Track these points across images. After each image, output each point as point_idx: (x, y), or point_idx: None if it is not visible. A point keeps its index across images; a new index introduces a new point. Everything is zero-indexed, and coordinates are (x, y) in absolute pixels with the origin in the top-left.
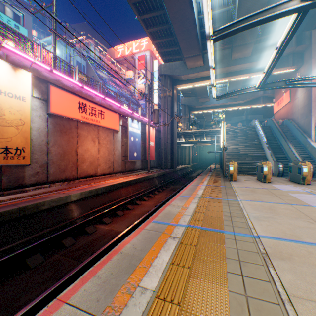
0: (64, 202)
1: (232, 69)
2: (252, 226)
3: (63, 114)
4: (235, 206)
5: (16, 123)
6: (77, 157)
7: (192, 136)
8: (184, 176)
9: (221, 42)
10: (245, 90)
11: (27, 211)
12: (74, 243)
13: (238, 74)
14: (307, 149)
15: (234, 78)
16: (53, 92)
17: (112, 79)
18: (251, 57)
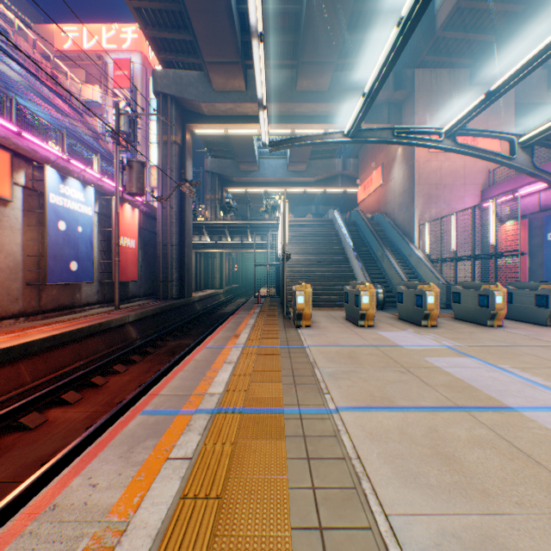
0: None
1: (299, 111)
2: None
3: None
4: (331, 459)
5: None
6: None
7: (226, 233)
8: (209, 313)
9: (280, 50)
10: (326, 137)
11: None
12: None
13: (308, 121)
14: (411, 262)
15: (302, 129)
16: None
17: (38, 89)
18: (329, 93)
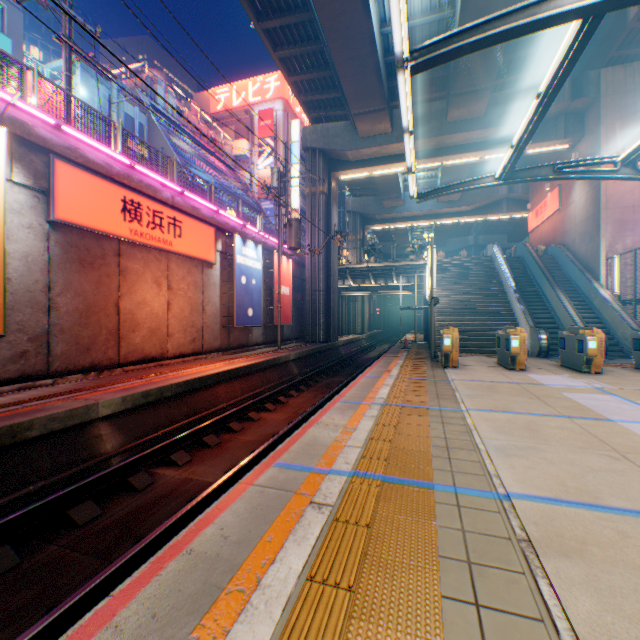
0: (82, 419)
1: (449, 142)
2: (493, 471)
3: (87, 223)
4: (456, 424)
5: None
6: (119, 319)
7: (370, 276)
8: (354, 357)
9: (428, 85)
10: (475, 183)
11: None
12: (99, 515)
13: (460, 151)
14: (593, 304)
15: (453, 160)
16: (62, 173)
17: (204, 156)
18: (485, 118)
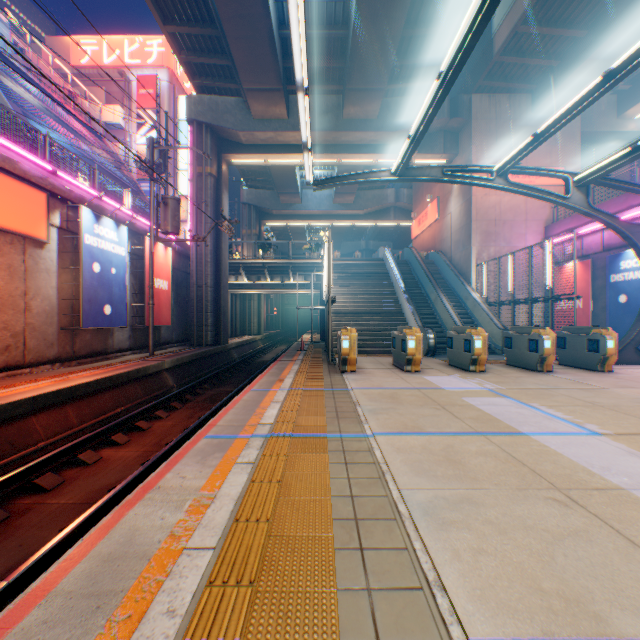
0: None
1: (345, 140)
2: (433, 573)
3: None
4: (364, 463)
5: None
6: None
7: (266, 272)
8: (248, 361)
9: (325, 75)
10: (372, 175)
11: None
12: None
13: (355, 151)
14: (467, 305)
15: (349, 159)
16: None
17: (56, 112)
18: (378, 121)
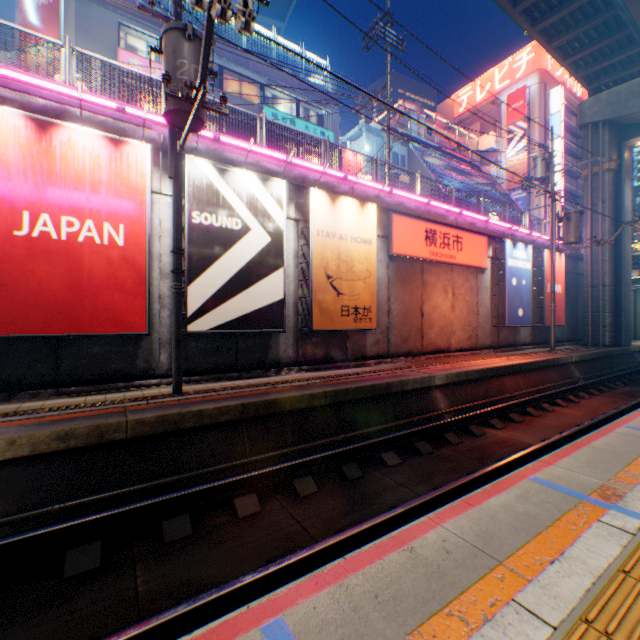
0: (426, 384)
1: None
2: None
3: (405, 253)
4: None
5: (362, 275)
6: (421, 319)
7: None
8: None
9: None
10: None
11: (392, 388)
12: (459, 442)
13: None
14: None
15: None
16: (394, 223)
17: (450, 165)
18: None
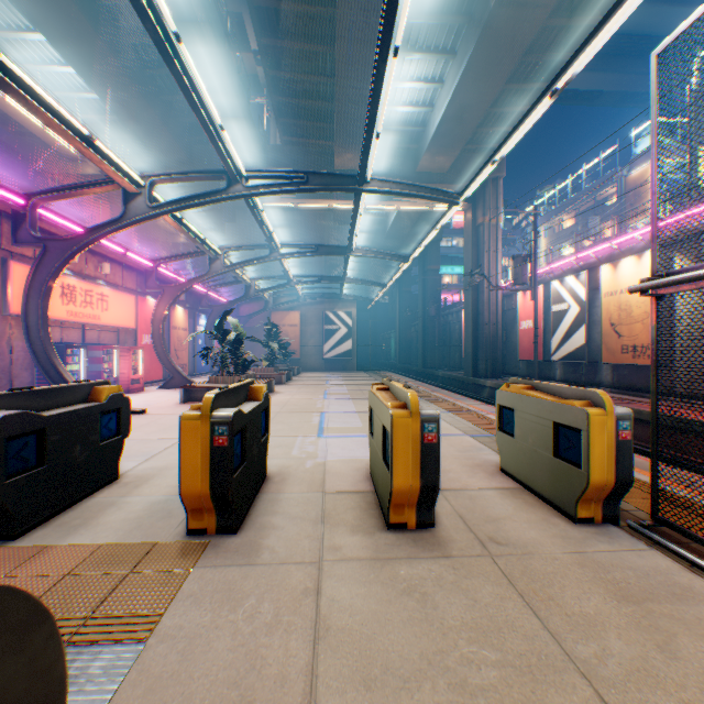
0: None
1: None
2: None
3: None
4: None
5: (639, 318)
6: None
7: None
8: None
9: None
10: None
11: None
12: None
13: None
14: None
15: None
16: None
17: None
18: None
